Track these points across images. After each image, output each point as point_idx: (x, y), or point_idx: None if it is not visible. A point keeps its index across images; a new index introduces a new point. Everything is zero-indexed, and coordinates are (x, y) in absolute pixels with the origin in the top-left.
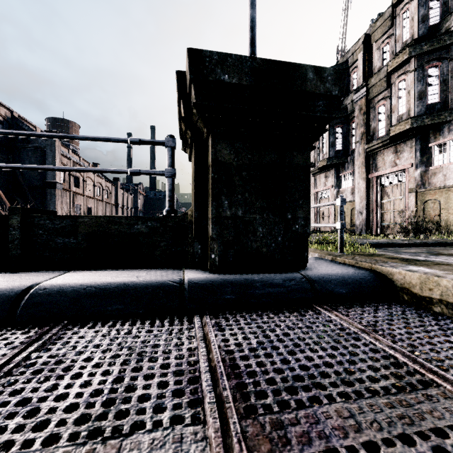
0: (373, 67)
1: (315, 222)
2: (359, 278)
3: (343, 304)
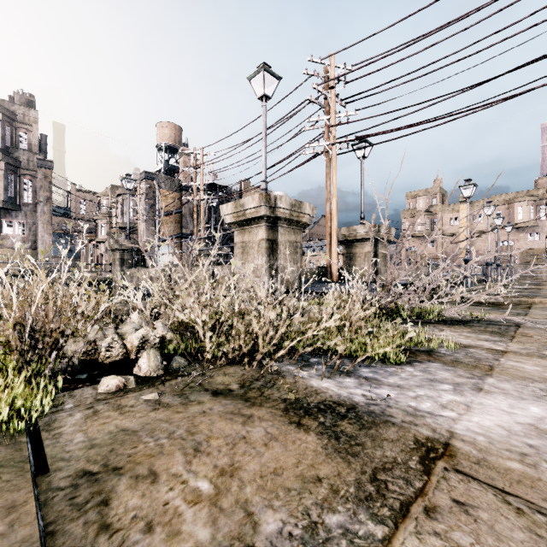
0: None
1: None
2: None
3: None
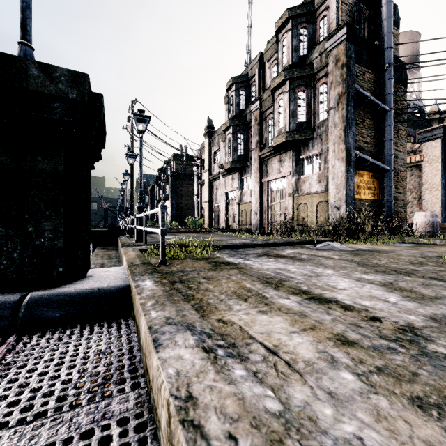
0: (266, 83)
1: (224, 221)
2: (92, 296)
3: (48, 330)
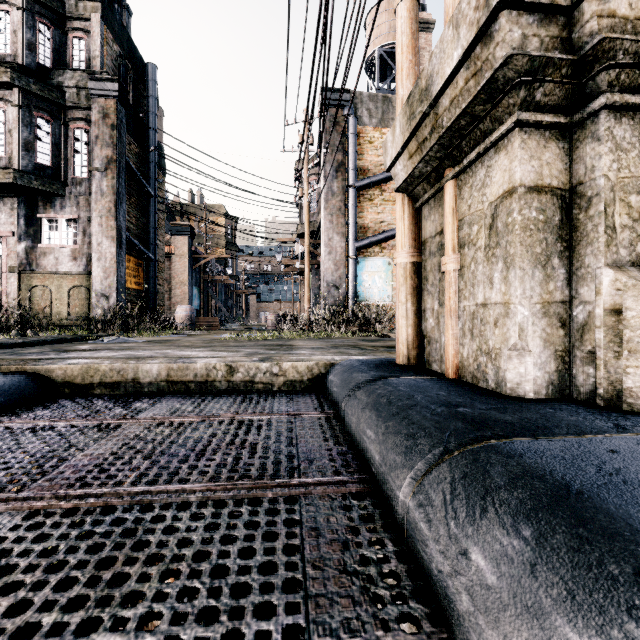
0: None
1: None
2: (16, 382)
3: (6, 414)
